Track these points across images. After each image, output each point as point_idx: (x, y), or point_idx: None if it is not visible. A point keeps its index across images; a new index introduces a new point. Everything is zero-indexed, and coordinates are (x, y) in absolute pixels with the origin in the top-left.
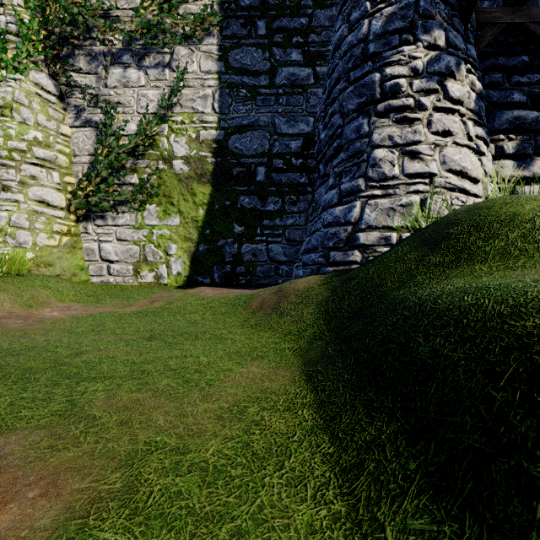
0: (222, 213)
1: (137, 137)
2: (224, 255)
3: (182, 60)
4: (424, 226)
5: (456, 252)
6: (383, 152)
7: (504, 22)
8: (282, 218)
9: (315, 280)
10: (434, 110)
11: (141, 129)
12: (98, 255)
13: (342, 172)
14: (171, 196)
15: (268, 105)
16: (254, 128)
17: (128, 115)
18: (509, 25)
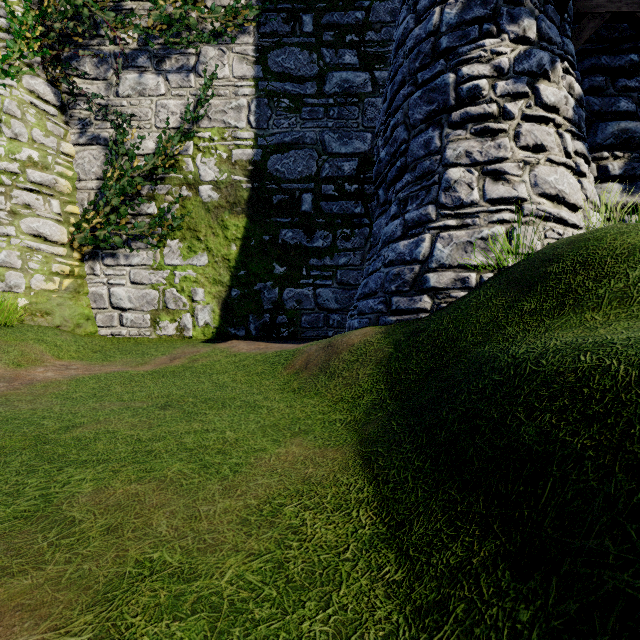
0: (259, 250)
1: (155, 156)
2: (262, 301)
3: (211, 63)
4: (511, 264)
5: (557, 296)
6: (459, 172)
7: (609, 11)
8: (333, 256)
9: (373, 332)
10: (524, 119)
11: (160, 147)
12: (107, 301)
13: (408, 198)
14: (197, 229)
15: (316, 118)
16: (299, 146)
17: (145, 130)
18: (614, 16)
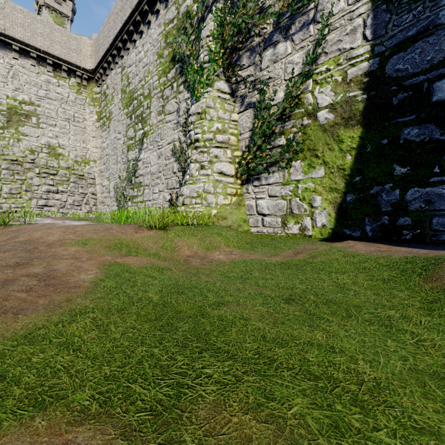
0: (376, 154)
1: (283, 101)
2: (379, 204)
3: (327, 6)
4: None
5: None
6: None
7: None
8: None
9: None
10: None
11: (287, 93)
12: (255, 210)
13: None
14: (315, 148)
15: None
16: (427, 33)
17: (277, 86)
18: None
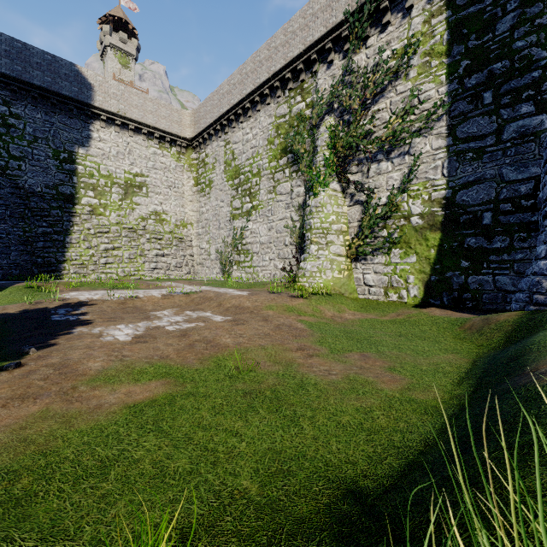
0: (450, 252)
1: (386, 207)
2: (452, 284)
3: (417, 146)
4: None
5: None
6: None
7: None
8: (509, 253)
9: (514, 315)
10: None
11: (389, 202)
12: (362, 282)
13: None
14: (409, 242)
15: (495, 159)
16: (480, 182)
17: (380, 192)
18: None
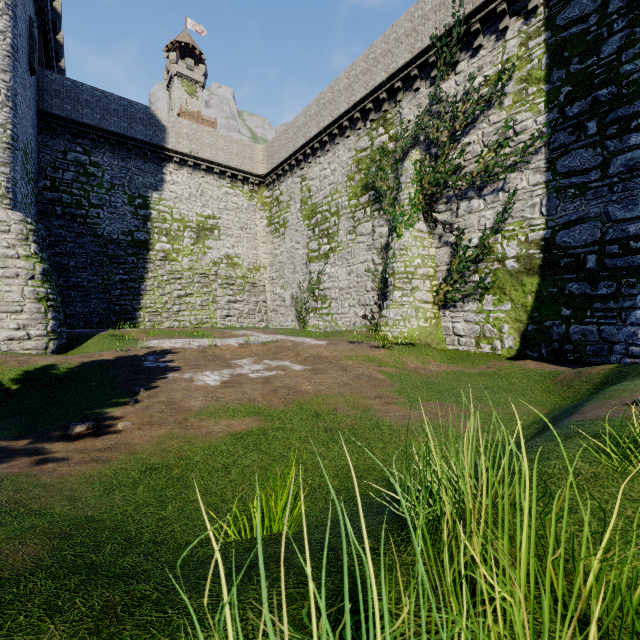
0: (549, 298)
1: (477, 249)
2: (551, 334)
3: (513, 181)
4: None
5: None
6: None
7: None
8: (616, 300)
9: (607, 368)
10: None
11: (480, 244)
12: (451, 331)
13: None
14: (504, 288)
15: (600, 196)
16: (583, 221)
17: (471, 233)
18: None
